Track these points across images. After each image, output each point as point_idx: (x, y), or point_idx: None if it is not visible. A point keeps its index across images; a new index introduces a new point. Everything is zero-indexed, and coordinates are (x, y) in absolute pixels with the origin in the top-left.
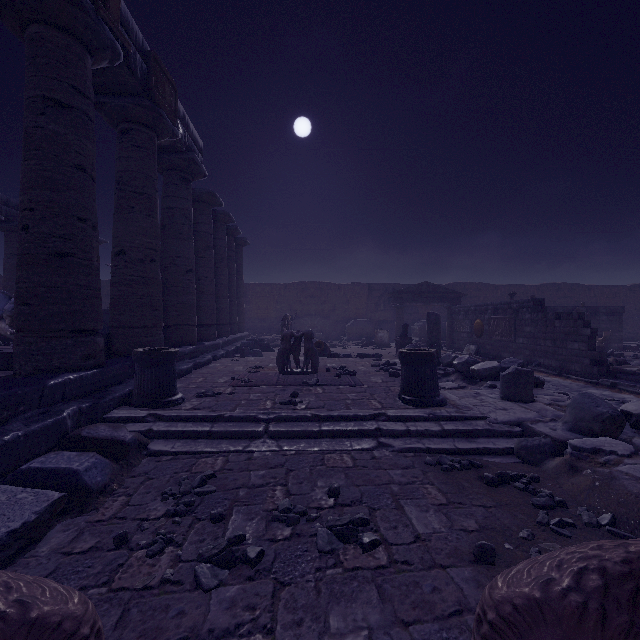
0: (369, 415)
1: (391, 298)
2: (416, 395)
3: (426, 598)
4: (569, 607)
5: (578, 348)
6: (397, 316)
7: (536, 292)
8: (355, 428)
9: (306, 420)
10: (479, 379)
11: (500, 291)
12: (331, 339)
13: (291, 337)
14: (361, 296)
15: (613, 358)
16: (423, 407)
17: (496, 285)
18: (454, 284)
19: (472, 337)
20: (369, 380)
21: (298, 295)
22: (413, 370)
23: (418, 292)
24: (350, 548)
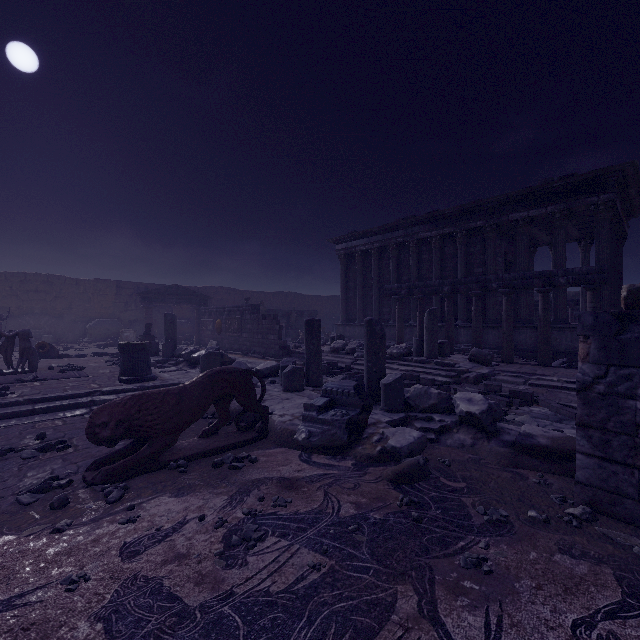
0: (85, 393)
1: (140, 298)
2: (131, 375)
3: (92, 454)
4: (115, 403)
5: (274, 339)
6: (146, 316)
7: (272, 298)
8: (70, 403)
9: (18, 404)
10: (198, 364)
11: (246, 296)
12: (66, 342)
13: (0, 337)
14: (107, 294)
15: (294, 344)
16: (136, 383)
17: (243, 290)
18: (208, 287)
19: (215, 334)
20: (97, 372)
21: (13, 288)
22: (129, 357)
23: (168, 294)
24: (49, 453)
